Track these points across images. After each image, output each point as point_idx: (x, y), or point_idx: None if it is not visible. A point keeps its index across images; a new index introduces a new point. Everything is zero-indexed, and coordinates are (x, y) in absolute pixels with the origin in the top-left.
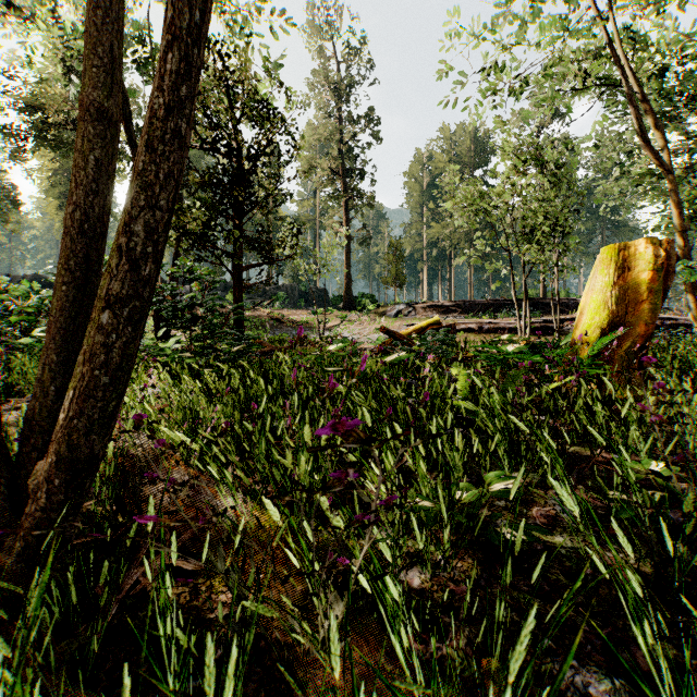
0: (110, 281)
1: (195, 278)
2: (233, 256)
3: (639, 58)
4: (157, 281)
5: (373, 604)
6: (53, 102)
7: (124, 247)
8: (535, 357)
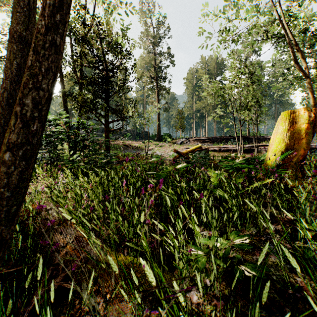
0: (9, 133)
1: (86, 127)
2: (105, 116)
3: (294, 24)
4: (42, 133)
5: (171, 314)
6: None
7: (18, 112)
8: (250, 166)
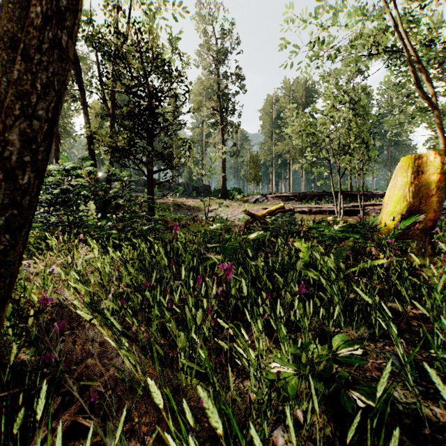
0: None
1: (119, 179)
2: (147, 164)
3: (415, 33)
4: (39, 188)
5: None
6: None
7: None
8: (356, 236)
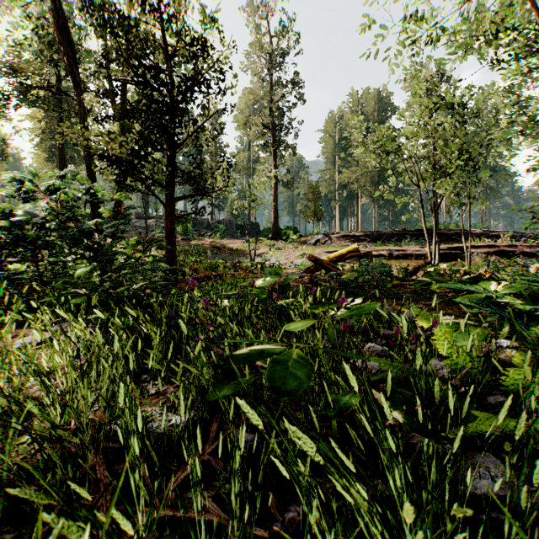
0: None
1: (100, 201)
2: (165, 187)
3: None
4: None
5: None
6: (28, 65)
7: None
8: None
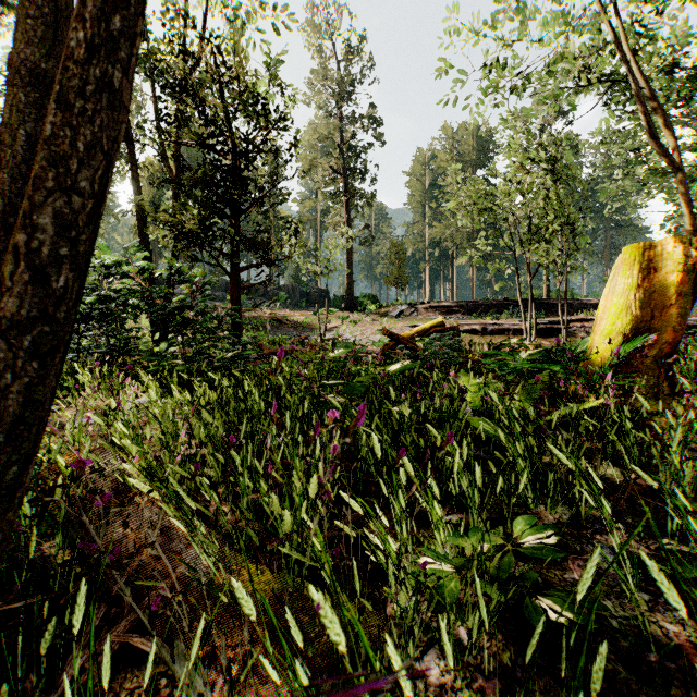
0: None
1: (188, 279)
2: (231, 256)
3: (648, 53)
4: (79, 294)
5: None
6: None
7: (20, 246)
8: (554, 367)
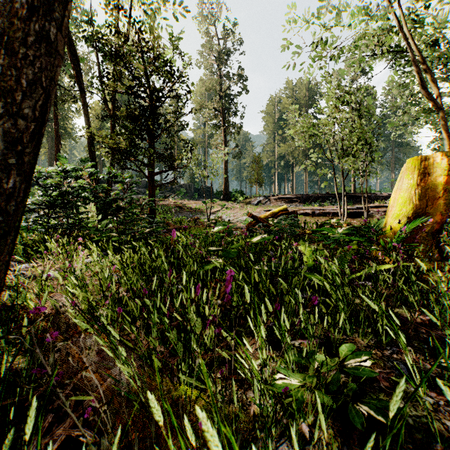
0: None
1: (120, 180)
2: (148, 165)
3: (420, 33)
4: (27, 192)
5: None
6: None
7: None
8: (361, 239)
